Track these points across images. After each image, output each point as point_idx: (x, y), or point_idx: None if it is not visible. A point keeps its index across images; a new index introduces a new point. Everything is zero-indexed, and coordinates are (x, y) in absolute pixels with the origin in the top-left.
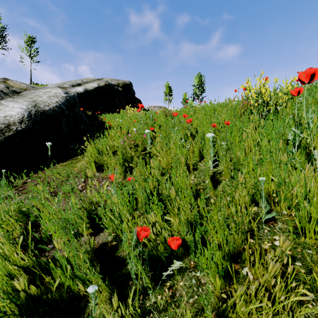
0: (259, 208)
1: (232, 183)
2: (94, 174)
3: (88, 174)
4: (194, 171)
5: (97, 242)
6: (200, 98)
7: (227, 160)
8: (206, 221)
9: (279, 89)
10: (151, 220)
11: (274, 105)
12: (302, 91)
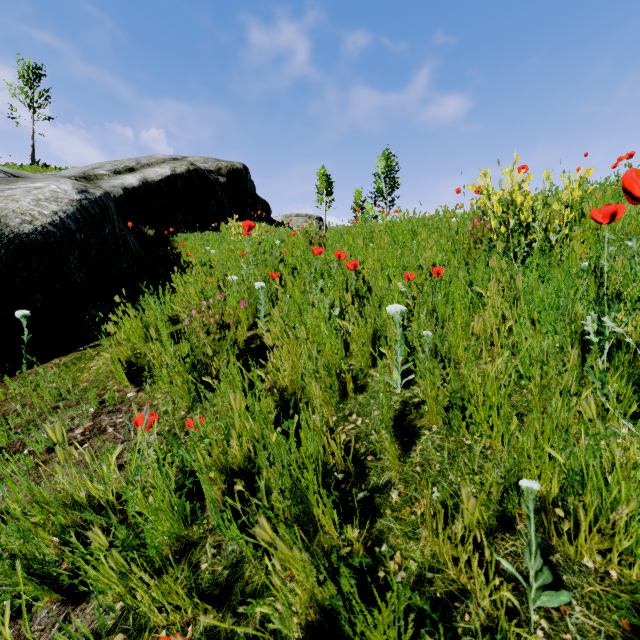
0: (516, 538)
1: (446, 439)
2: (124, 392)
3: (52, 437)
4: (357, 395)
5: (75, 629)
6: (390, 201)
7: (434, 383)
8: (374, 573)
9: (555, 195)
10: (231, 556)
11: (542, 232)
12: (621, 212)
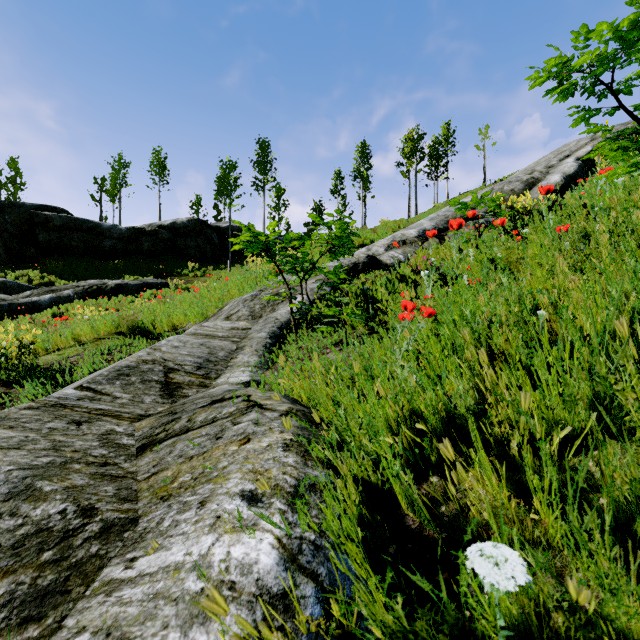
0: None
1: None
2: None
3: None
4: None
5: None
6: None
7: None
8: None
9: None
10: None
11: None
12: None
